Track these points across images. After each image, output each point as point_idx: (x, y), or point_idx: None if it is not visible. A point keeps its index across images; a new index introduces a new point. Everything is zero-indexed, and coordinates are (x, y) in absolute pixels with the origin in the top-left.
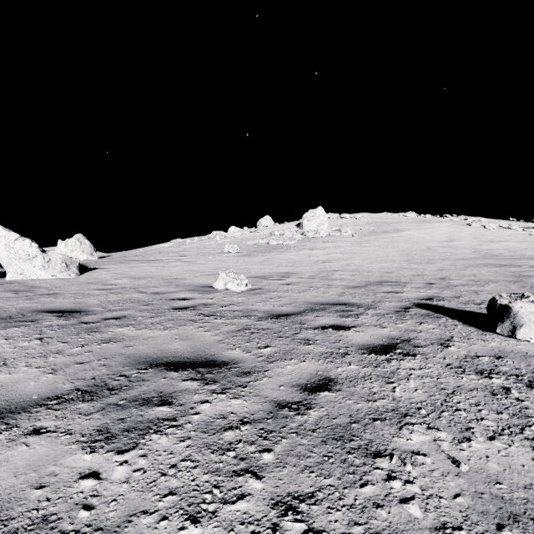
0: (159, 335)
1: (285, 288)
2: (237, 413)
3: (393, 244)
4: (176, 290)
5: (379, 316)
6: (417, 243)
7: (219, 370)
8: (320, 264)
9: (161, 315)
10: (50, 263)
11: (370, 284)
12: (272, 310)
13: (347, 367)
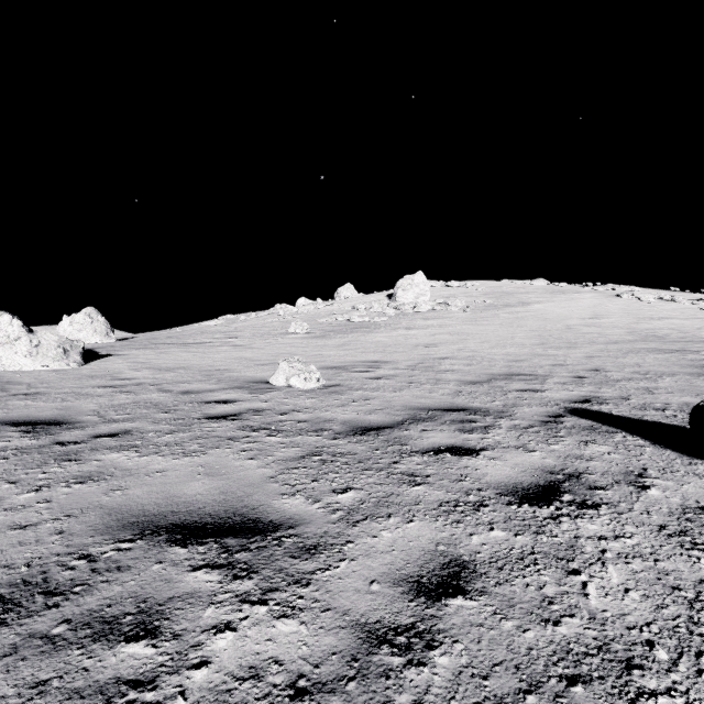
0: (173, 467)
1: (374, 384)
2: (285, 662)
3: (519, 322)
4: (216, 388)
5: (519, 431)
6: (552, 320)
7: (261, 543)
8: (422, 348)
9: (185, 430)
10: (40, 347)
11: (494, 379)
12: (355, 420)
13: (488, 534)
